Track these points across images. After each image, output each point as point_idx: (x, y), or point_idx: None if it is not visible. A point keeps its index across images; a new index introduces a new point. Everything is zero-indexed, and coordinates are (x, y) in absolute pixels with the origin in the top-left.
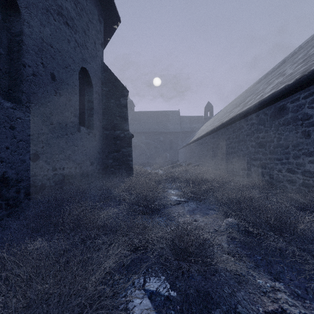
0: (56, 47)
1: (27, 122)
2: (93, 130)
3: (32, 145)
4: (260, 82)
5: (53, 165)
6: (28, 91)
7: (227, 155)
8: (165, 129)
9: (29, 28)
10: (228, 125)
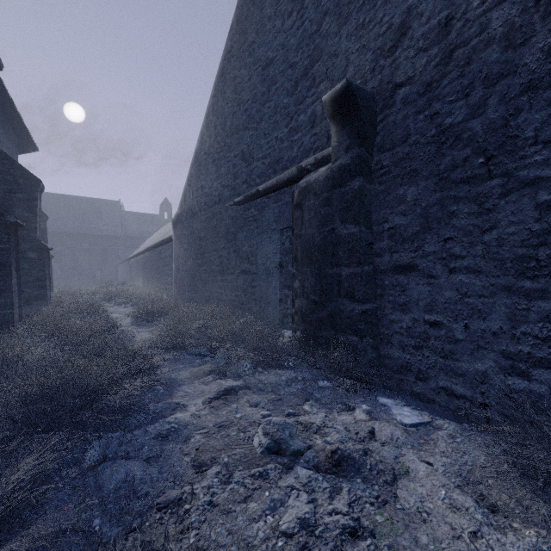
0: None
1: None
2: None
3: None
4: None
5: None
6: None
7: (149, 275)
8: (93, 230)
9: None
10: (150, 251)
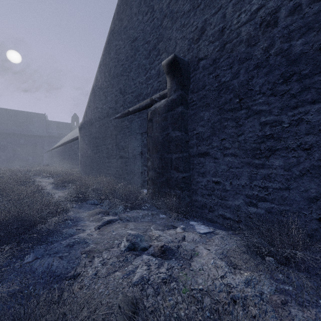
0: None
1: None
2: None
3: None
4: None
5: None
6: None
7: (64, 159)
8: (27, 131)
9: None
10: (64, 145)
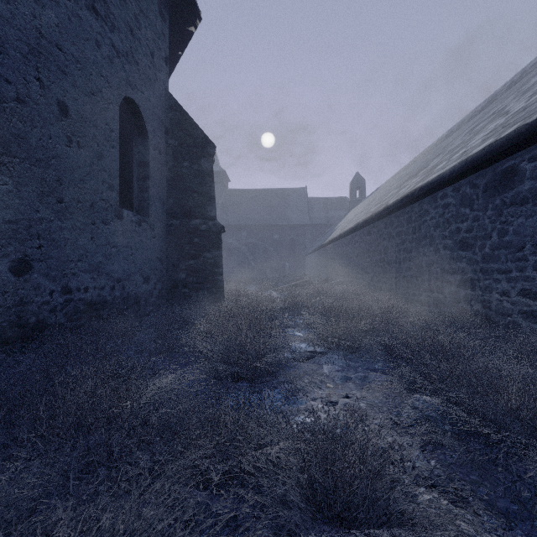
0: (71, 51)
1: (2, 196)
2: (149, 217)
3: (14, 242)
4: (449, 136)
5: (64, 282)
6: (6, 131)
7: (396, 265)
8: (282, 220)
9: (8, 4)
10: (398, 210)
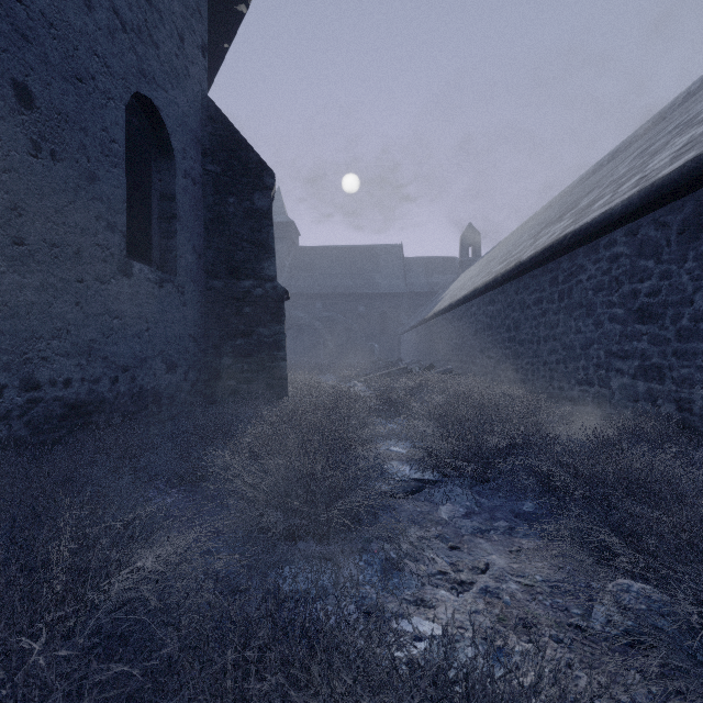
0: (38, 6)
1: None
2: (176, 275)
3: None
4: (598, 170)
5: (26, 371)
6: None
7: (532, 346)
8: (370, 287)
9: None
10: (537, 268)
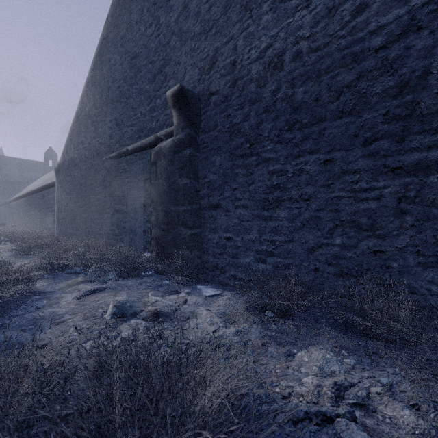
0: None
1: None
2: None
3: None
4: None
5: None
6: None
7: (31, 216)
8: None
9: None
10: (32, 195)
